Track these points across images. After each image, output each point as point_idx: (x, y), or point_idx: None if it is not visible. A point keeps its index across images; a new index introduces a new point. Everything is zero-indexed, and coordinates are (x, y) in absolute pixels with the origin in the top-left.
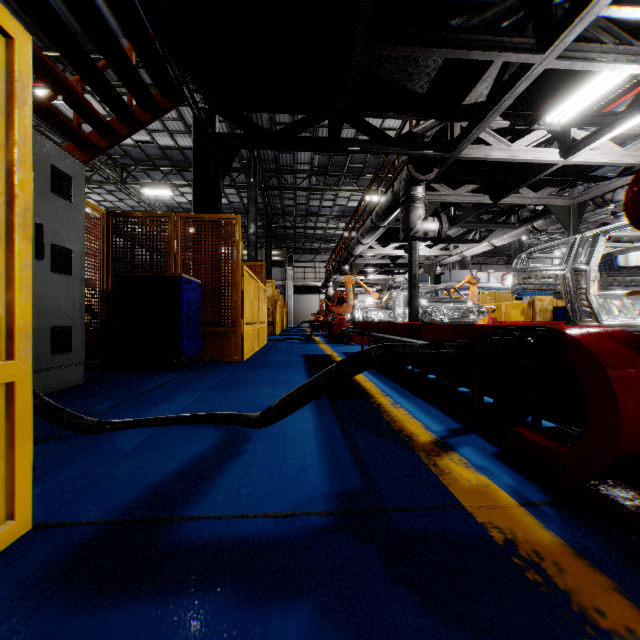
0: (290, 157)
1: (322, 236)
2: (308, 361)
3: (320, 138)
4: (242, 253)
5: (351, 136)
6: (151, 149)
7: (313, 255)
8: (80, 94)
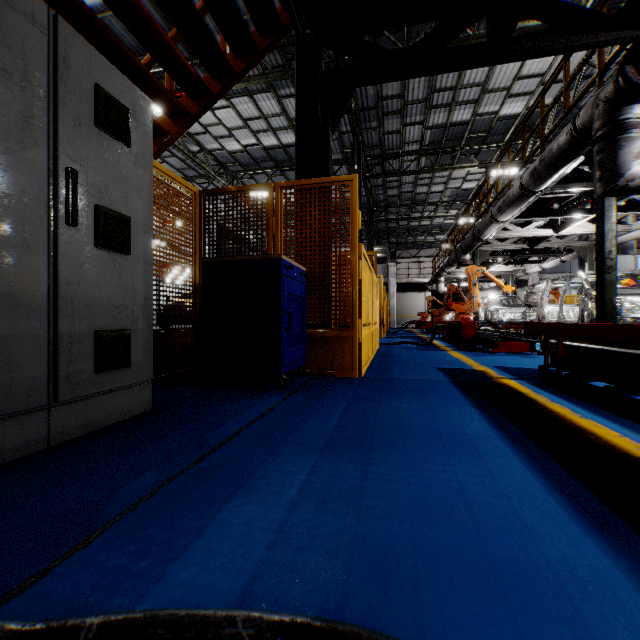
0: (397, 137)
1: (428, 227)
2: (459, 383)
3: (474, 45)
4: (359, 227)
5: (474, 97)
6: (257, 152)
7: (416, 250)
8: (161, 32)
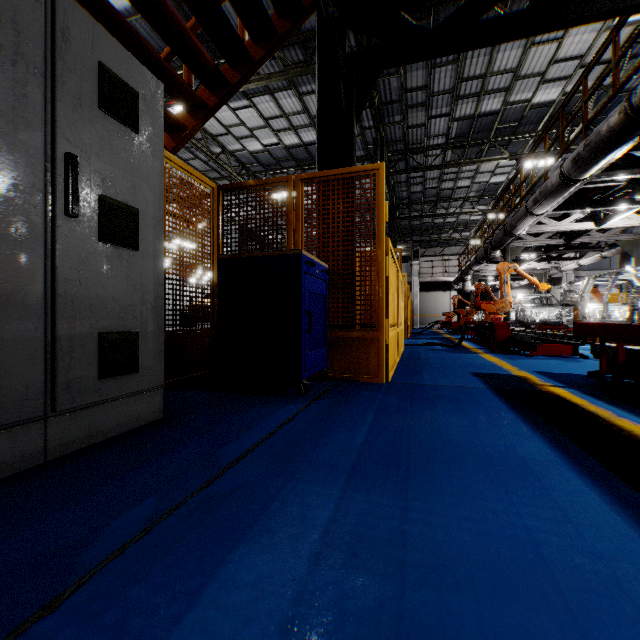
0: (421, 131)
1: (453, 224)
2: (499, 391)
3: (516, 14)
4: (386, 220)
5: (505, 85)
6: (278, 151)
7: (441, 248)
8: (177, 18)
